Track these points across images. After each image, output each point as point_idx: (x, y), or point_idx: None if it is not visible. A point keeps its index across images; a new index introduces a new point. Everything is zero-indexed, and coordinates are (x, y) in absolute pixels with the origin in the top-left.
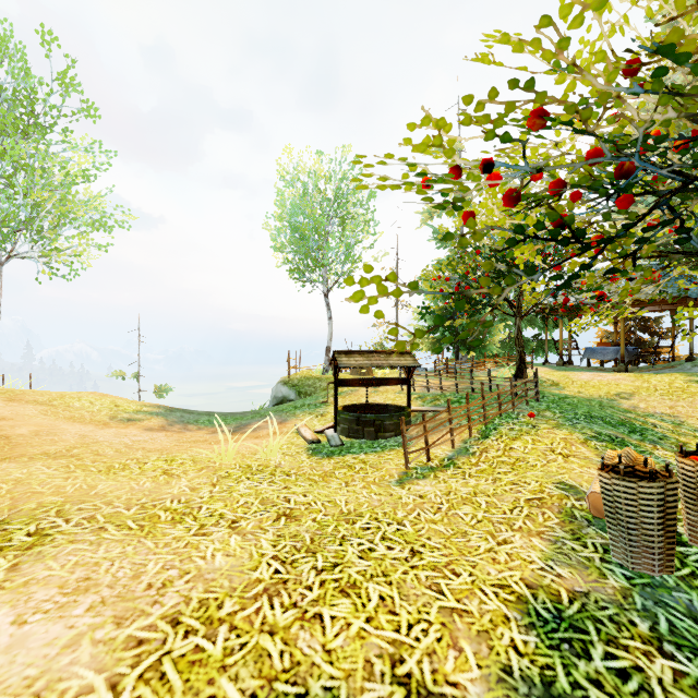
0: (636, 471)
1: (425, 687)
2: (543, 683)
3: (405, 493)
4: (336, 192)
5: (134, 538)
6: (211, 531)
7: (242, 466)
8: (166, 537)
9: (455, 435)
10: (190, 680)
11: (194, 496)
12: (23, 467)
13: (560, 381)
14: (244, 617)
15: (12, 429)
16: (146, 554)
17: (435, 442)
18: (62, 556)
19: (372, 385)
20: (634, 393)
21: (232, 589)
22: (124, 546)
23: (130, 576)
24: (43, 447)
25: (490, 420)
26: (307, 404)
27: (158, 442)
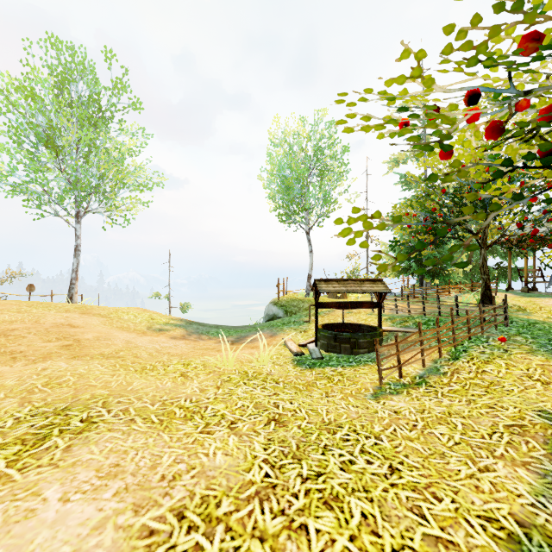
0: None
1: None
2: None
3: (380, 407)
4: (316, 149)
5: (155, 431)
6: (213, 430)
7: (241, 372)
8: (179, 432)
9: (425, 355)
10: None
11: (202, 397)
12: (86, 364)
13: (526, 306)
14: (238, 519)
15: (82, 334)
16: (163, 447)
17: (407, 361)
18: (102, 442)
19: (347, 308)
20: None
21: (229, 488)
22: (147, 438)
23: (149, 466)
24: (100, 349)
25: (459, 342)
26: (292, 321)
27: (179, 348)
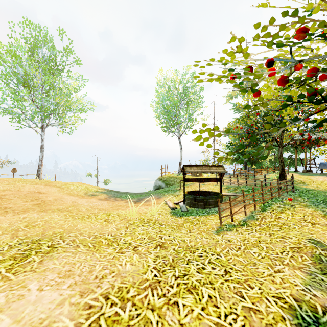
0: None
1: None
2: None
3: (220, 238)
4: (184, 88)
5: (91, 252)
6: (124, 251)
7: (140, 219)
8: (104, 252)
9: (246, 209)
10: None
11: (118, 233)
12: (49, 215)
13: (305, 181)
14: (139, 299)
15: (46, 197)
16: (95, 260)
17: (236, 212)
18: (60, 258)
19: (202, 181)
20: None
21: (134, 283)
22: (86, 256)
23: (88, 271)
24: (57, 206)
25: (266, 201)
26: (170, 189)
27: (104, 205)
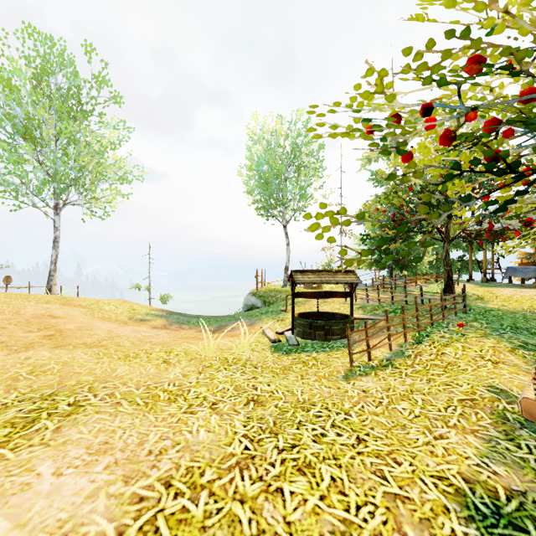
0: None
1: None
2: None
3: (350, 387)
4: (293, 146)
5: (141, 412)
6: (196, 410)
7: (221, 358)
8: (163, 413)
9: (392, 340)
10: (177, 535)
11: (185, 381)
12: (69, 353)
13: (484, 295)
14: (220, 485)
15: (64, 325)
16: (149, 426)
17: (375, 345)
18: (90, 423)
19: (322, 297)
20: None
21: (212, 460)
22: (133, 419)
23: (136, 443)
24: (83, 339)
25: (422, 328)
26: (270, 310)
27: (161, 337)
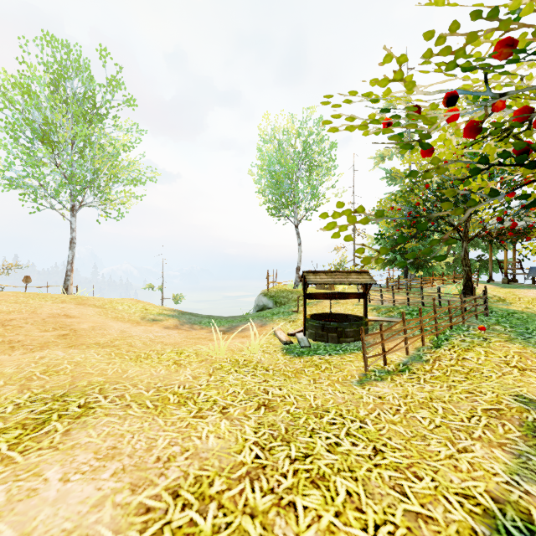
0: None
1: None
2: None
3: (365, 393)
4: (304, 145)
5: (150, 415)
6: (206, 415)
7: (232, 360)
8: (173, 416)
9: (409, 344)
10: None
11: (195, 384)
12: (82, 353)
13: (506, 297)
14: (230, 497)
15: (78, 324)
16: (158, 430)
17: (391, 349)
18: (99, 426)
19: (334, 298)
20: None
21: (221, 469)
22: (142, 422)
23: (144, 448)
24: (96, 339)
25: (441, 331)
26: (281, 311)
27: (172, 337)
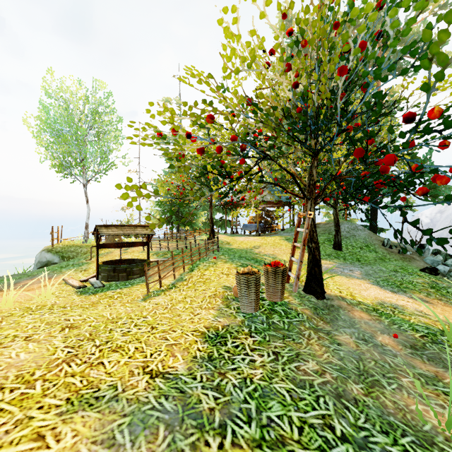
0: (249, 273)
1: (159, 371)
2: (208, 357)
3: (147, 304)
4: (94, 112)
5: None
6: (9, 345)
7: (22, 308)
8: None
9: (176, 271)
10: (23, 405)
11: None
12: None
13: (230, 241)
14: (52, 374)
15: None
16: None
17: (165, 276)
18: None
19: (124, 247)
20: (260, 245)
21: (39, 366)
22: None
23: None
24: None
25: (194, 262)
26: (71, 264)
27: None
